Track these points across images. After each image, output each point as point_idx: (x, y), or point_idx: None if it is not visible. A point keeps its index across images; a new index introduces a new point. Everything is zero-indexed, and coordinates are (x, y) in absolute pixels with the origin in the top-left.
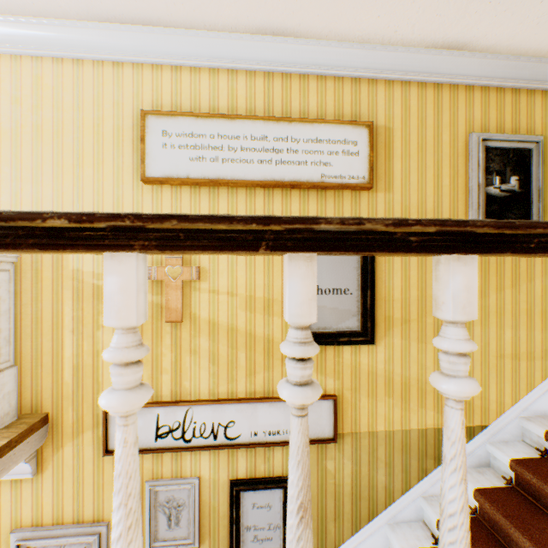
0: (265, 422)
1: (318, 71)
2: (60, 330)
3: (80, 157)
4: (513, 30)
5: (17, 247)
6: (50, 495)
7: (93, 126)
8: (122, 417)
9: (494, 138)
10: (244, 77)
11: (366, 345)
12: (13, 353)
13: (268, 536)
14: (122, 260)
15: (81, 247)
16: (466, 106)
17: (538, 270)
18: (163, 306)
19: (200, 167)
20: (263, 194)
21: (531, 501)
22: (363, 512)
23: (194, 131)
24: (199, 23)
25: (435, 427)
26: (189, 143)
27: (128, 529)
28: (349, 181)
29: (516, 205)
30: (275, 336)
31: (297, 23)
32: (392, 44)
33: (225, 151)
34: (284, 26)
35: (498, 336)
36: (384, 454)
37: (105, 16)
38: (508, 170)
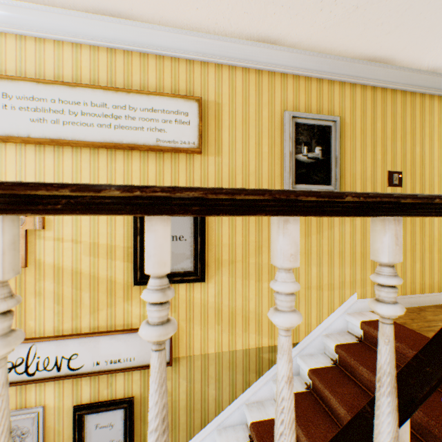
0: (107, 353)
1: (156, 51)
2: None
3: None
4: (308, 31)
5: None
6: None
7: None
8: None
9: (302, 116)
10: (88, 51)
11: (199, 282)
12: None
13: None
14: None
15: None
16: (281, 90)
17: (336, 220)
18: None
19: (42, 128)
20: (106, 154)
21: (319, 401)
22: (197, 421)
23: (36, 95)
24: None
25: (257, 347)
26: (30, 105)
27: None
28: (182, 146)
29: (320, 169)
30: (117, 278)
31: (129, 7)
32: (218, 34)
33: (66, 114)
34: (119, 9)
35: (307, 272)
36: (215, 372)
37: None
38: (313, 142)
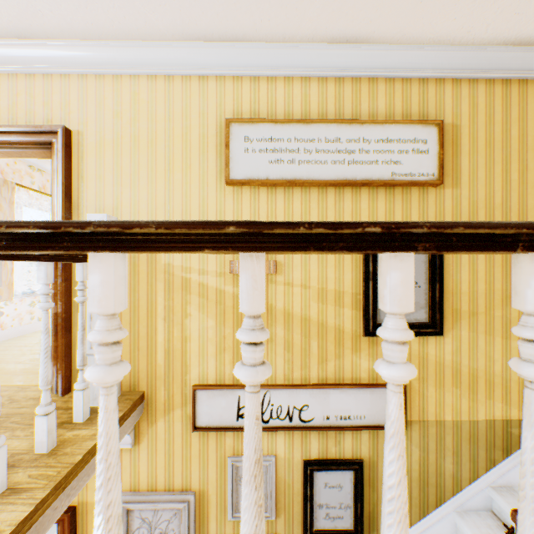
0: (336, 407)
1: (387, 74)
2: (153, 318)
3: (170, 163)
4: None
5: (330, 249)
6: (146, 464)
7: (182, 134)
8: (397, 385)
9: None
10: (316, 83)
11: (433, 336)
12: None
13: (339, 515)
14: (402, 259)
15: (377, 248)
16: None
17: None
18: None
19: (278, 169)
20: (334, 193)
21: None
22: (430, 498)
23: (273, 136)
24: (279, 36)
25: (503, 419)
26: (268, 147)
27: (404, 476)
28: (419, 179)
29: None
30: (345, 327)
31: (372, 30)
32: (462, 43)
33: (301, 153)
34: (359, 34)
35: None
36: (452, 443)
37: (196, 36)
38: None
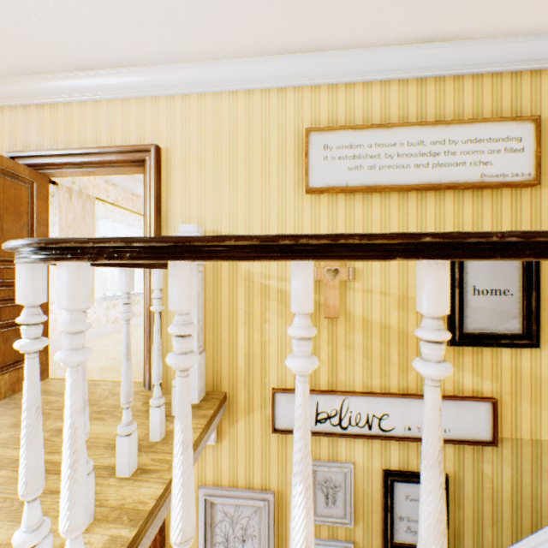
0: (418, 418)
1: (475, 70)
2: (234, 322)
3: (250, 174)
4: None
5: (516, 257)
6: (227, 461)
7: (261, 146)
8: None
9: None
10: (396, 86)
11: (527, 349)
12: (203, 339)
13: None
14: None
15: None
16: None
17: None
18: (320, 304)
19: (358, 175)
20: (415, 197)
21: None
22: (524, 522)
23: (352, 142)
24: (359, 43)
25: None
26: (348, 154)
27: None
28: (512, 179)
29: None
30: None
31: (461, 27)
32: None
33: (381, 158)
34: (445, 32)
35: None
36: None
37: (277, 50)
38: None
